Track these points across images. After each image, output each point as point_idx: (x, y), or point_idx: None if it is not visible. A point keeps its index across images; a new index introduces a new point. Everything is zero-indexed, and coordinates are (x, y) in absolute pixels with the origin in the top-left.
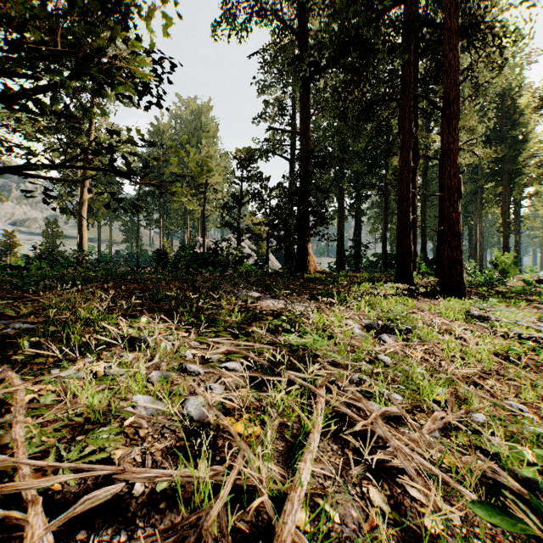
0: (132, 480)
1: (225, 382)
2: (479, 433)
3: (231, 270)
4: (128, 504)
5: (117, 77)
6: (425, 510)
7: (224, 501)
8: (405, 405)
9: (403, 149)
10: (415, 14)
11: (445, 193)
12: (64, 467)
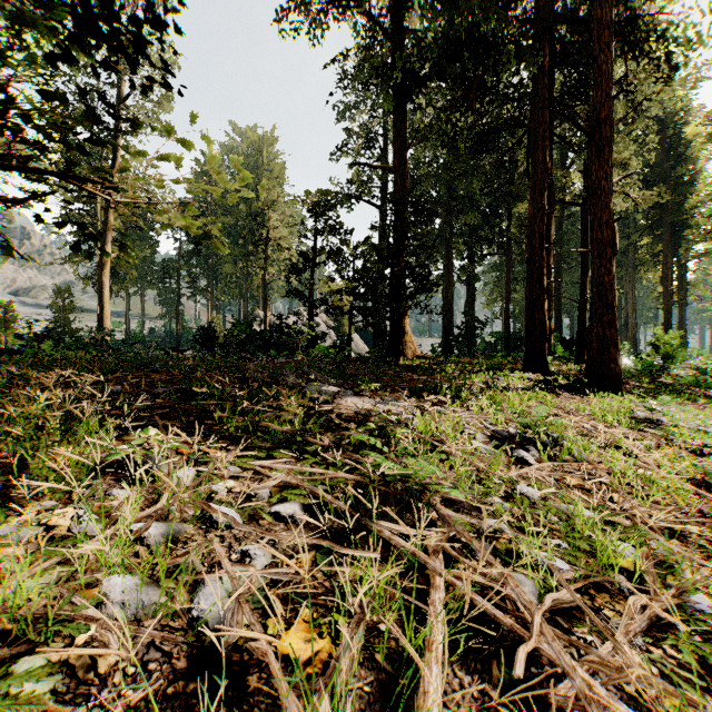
0: None
1: (275, 541)
2: (705, 631)
3: (300, 354)
4: None
5: None
6: None
7: None
8: (578, 584)
9: (534, 190)
10: (549, 8)
11: (593, 248)
12: None
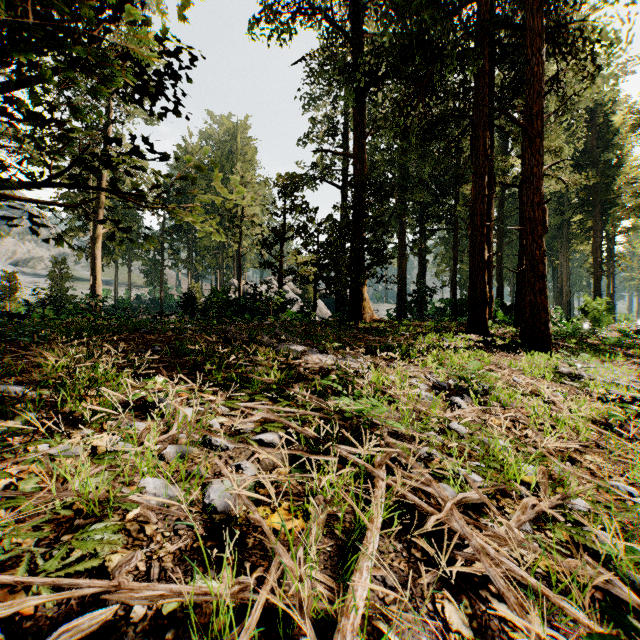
0: (128, 602)
1: (259, 459)
2: (580, 524)
3: (271, 318)
4: (123, 633)
5: (114, 66)
6: (519, 635)
7: (250, 633)
8: (486, 489)
9: (476, 174)
10: (490, 14)
11: (526, 226)
12: (37, 583)
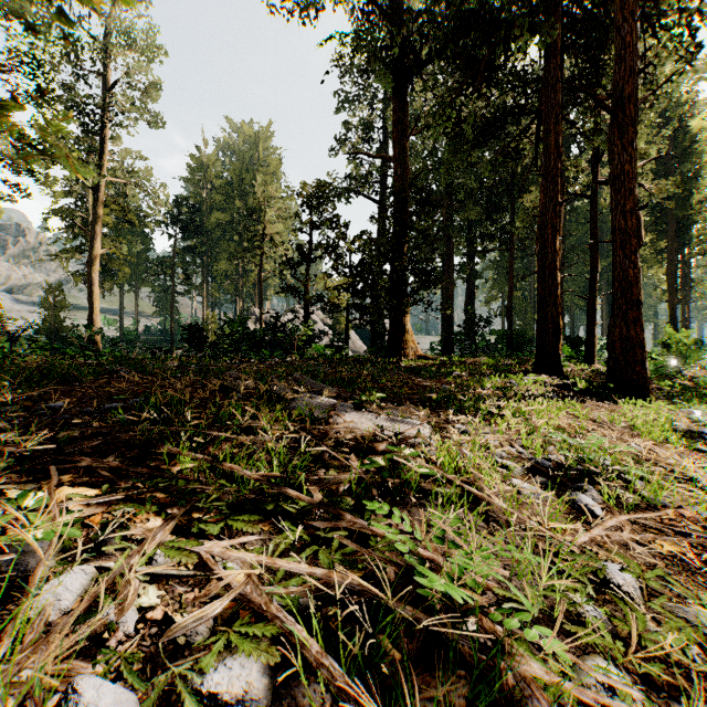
0: None
1: None
2: None
3: (295, 354)
4: None
5: None
6: None
7: None
8: None
9: (547, 177)
10: None
11: (615, 238)
12: None
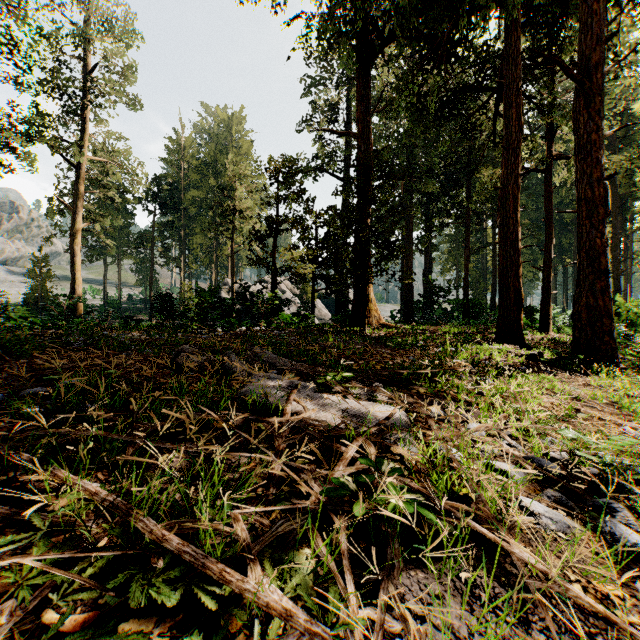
0: None
1: None
2: None
3: (262, 322)
4: None
5: None
6: None
7: None
8: None
9: (508, 150)
10: None
11: (581, 208)
12: None
